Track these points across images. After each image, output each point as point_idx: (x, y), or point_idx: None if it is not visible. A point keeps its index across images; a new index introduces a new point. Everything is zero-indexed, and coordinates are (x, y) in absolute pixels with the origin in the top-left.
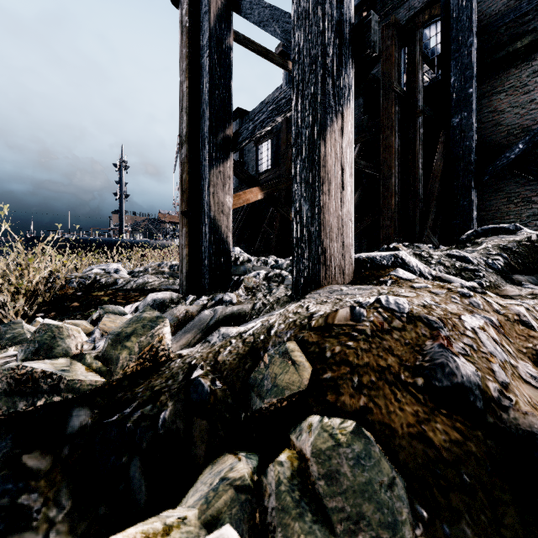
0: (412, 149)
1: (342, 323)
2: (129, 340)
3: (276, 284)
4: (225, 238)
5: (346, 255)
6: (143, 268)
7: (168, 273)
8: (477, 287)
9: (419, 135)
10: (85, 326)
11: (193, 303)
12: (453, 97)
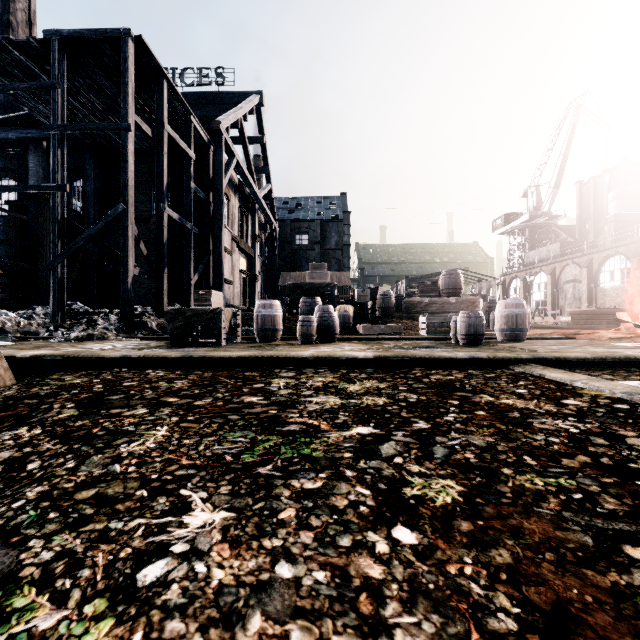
0: None
1: None
2: None
3: None
4: None
5: None
6: None
7: None
8: (20, 319)
9: None
10: None
11: None
12: None
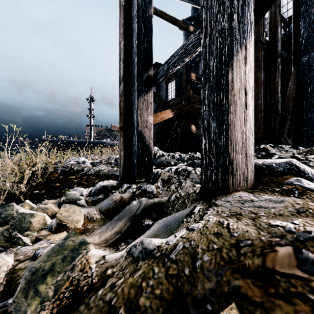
0: (273, 80)
1: (287, 271)
2: (44, 282)
3: (183, 178)
4: (148, 144)
5: (249, 164)
6: (99, 160)
7: (114, 163)
8: None
9: (278, 70)
10: (52, 209)
11: (126, 190)
12: (302, 43)
